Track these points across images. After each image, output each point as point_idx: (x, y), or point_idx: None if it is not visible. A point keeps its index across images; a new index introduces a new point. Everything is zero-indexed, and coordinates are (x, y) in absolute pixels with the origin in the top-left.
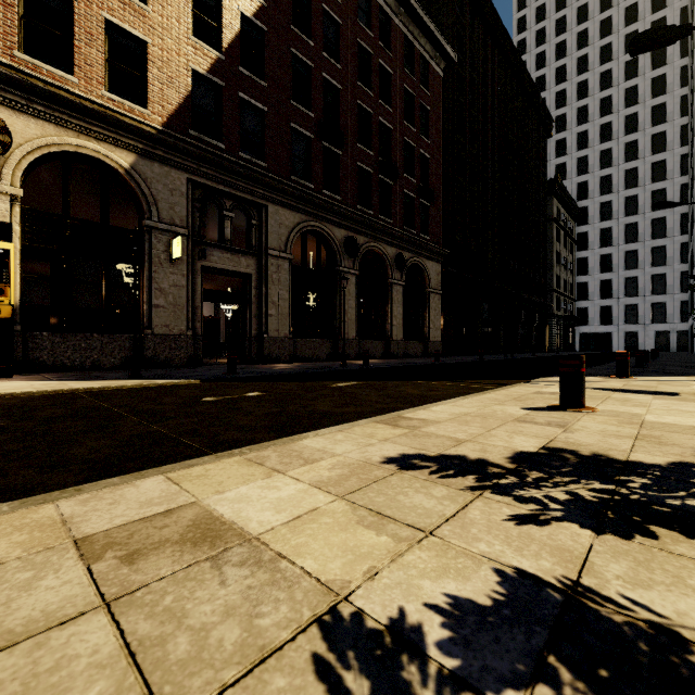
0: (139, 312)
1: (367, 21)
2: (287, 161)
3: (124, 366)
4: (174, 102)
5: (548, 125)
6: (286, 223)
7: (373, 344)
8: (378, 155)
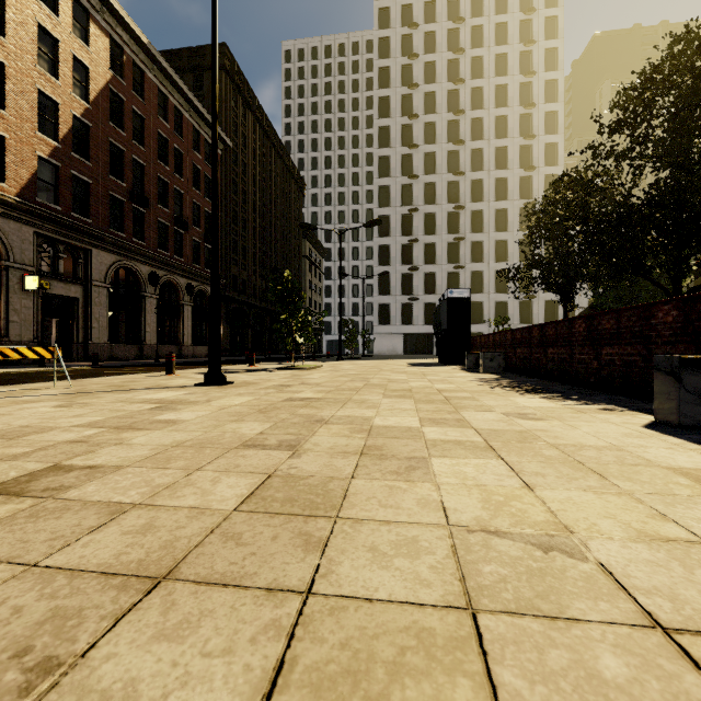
0: None
1: (165, 114)
2: (106, 218)
3: None
4: (25, 178)
5: (303, 188)
6: (105, 262)
7: (169, 348)
8: (173, 212)
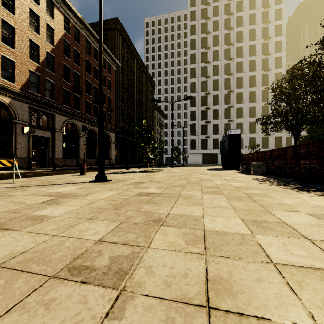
0: (10, 150)
1: (89, 51)
2: (62, 99)
3: (6, 168)
4: (24, 81)
5: (154, 85)
6: (61, 120)
7: (91, 161)
8: (93, 97)
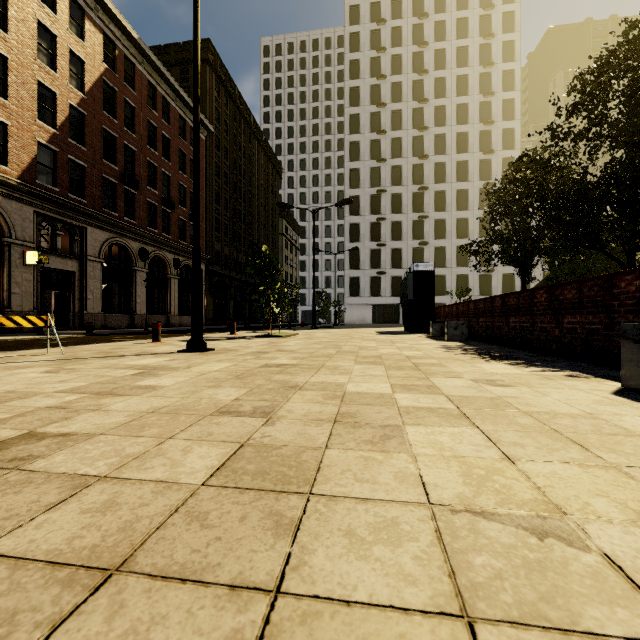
0: None
1: (154, 104)
2: (100, 198)
3: None
4: (26, 162)
5: (280, 171)
6: (99, 238)
7: (157, 318)
8: (161, 193)
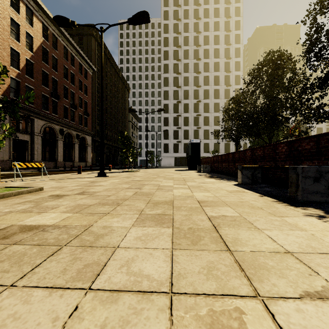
0: None
1: (66, 57)
2: (40, 104)
3: None
4: (5, 87)
5: (128, 89)
6: (40, 124)
7: (68, 163)
8: (70, 101)
